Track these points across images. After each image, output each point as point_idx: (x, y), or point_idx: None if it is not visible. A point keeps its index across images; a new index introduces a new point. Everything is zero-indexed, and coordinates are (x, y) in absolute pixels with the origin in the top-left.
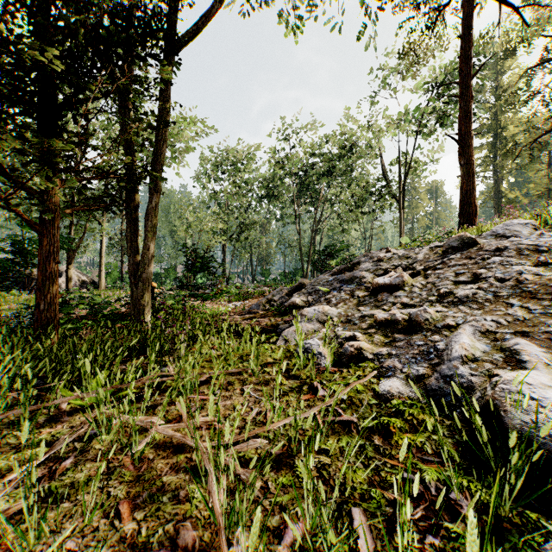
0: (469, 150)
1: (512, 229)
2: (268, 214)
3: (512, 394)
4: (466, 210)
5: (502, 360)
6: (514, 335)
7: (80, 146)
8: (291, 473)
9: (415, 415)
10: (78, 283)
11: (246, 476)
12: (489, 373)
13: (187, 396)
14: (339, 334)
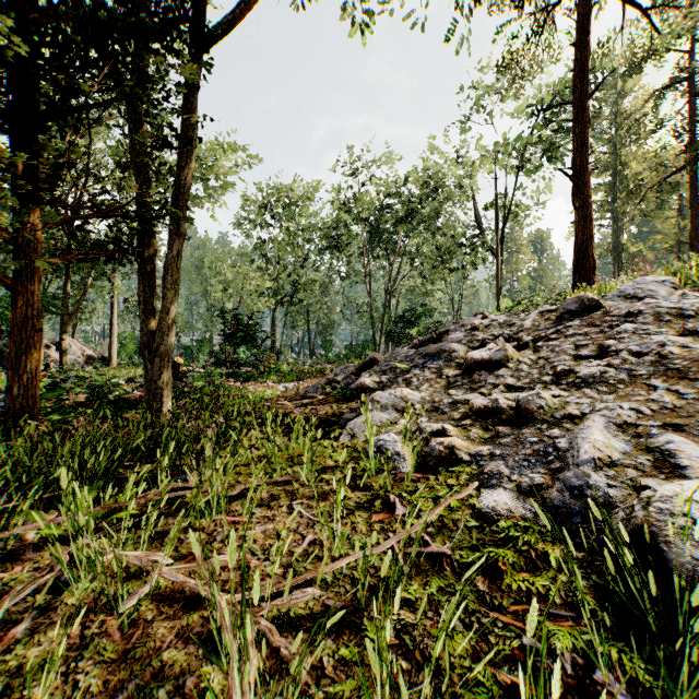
0: (586, 189)
1: (646, 289)
2: (331, 270)
3: (676, 518)
4: (582, 265)
5: (650, 465)
6: (663, 428)
7: (67, 168)
8: (357, 641)
9: (532, 543)
10: (82, 358)
11: (289, 650)
12: (633, 484)
13: (212, 517)
14: (423, 426)
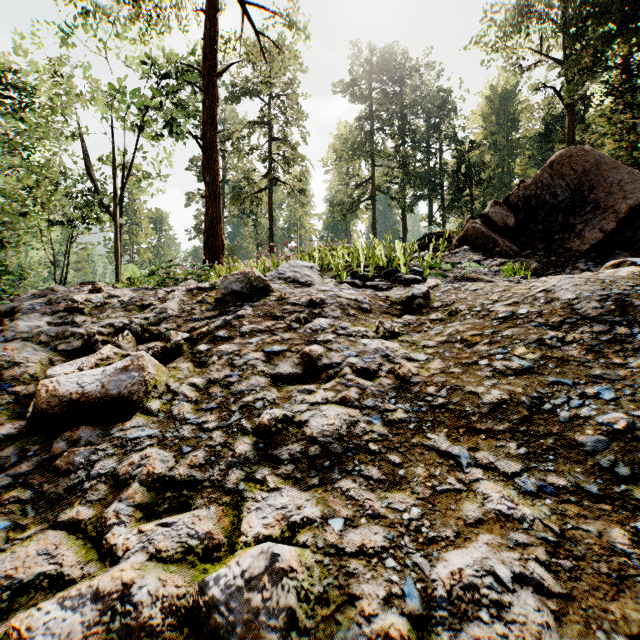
0: (216, 166)
1: (304, 273)
2: None
3: None
4: (212, 242)
5: None
6: None
7: None
8: None
9: None
10: None
11: None
12: None
13: None
14: None
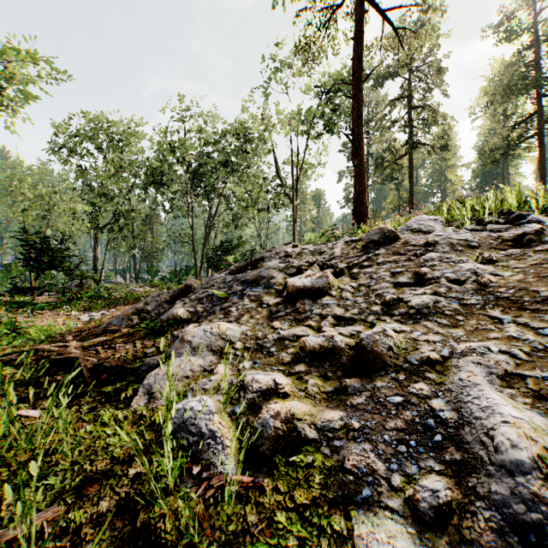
0: (361, 152)
1: (427, 224)
2: (156, 204)
3: None
4: (359, 209)
5: None
6: None
7: None
8: None
9: None
10: None
11: None
12: None
13: None
14: (248, 381)
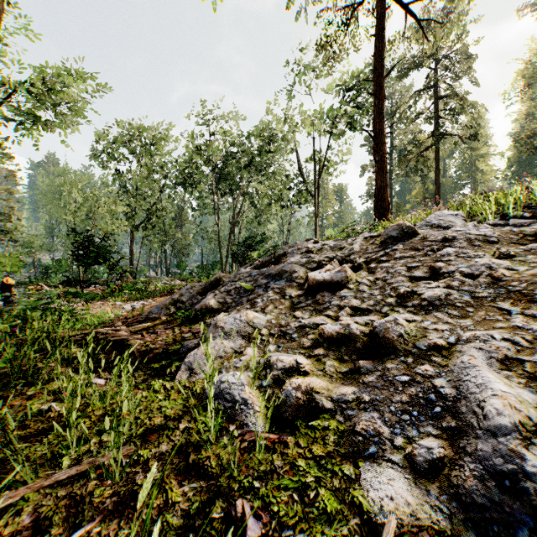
0: (383, 147)
1: (447, 220)
2: (185, 203)
3: None
4: (380, 205)
5: None
6: None
7: None
8: None
9: None
10: None
11: None
12: None
13: None
14: (273, 360)
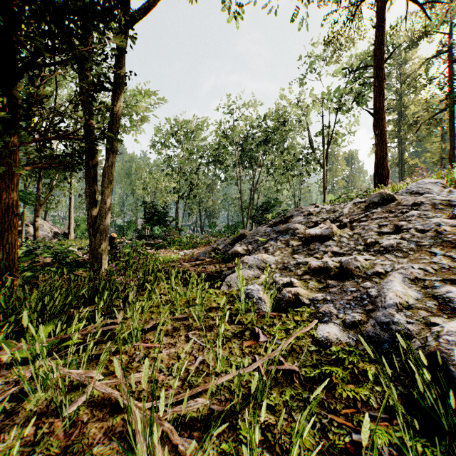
0: (382, 122)
1: (425, 187)
2: (214, 176)
3: None
4: (380, 172)
5: (435, 308)
6: (442, 282)
7: (35, 105)
8: (233, 437)
9: (355, 363)
10: (51, 234)
11: (184, 446)
12: (425, 321)
13: (133, 344)
14: (277, 280)
